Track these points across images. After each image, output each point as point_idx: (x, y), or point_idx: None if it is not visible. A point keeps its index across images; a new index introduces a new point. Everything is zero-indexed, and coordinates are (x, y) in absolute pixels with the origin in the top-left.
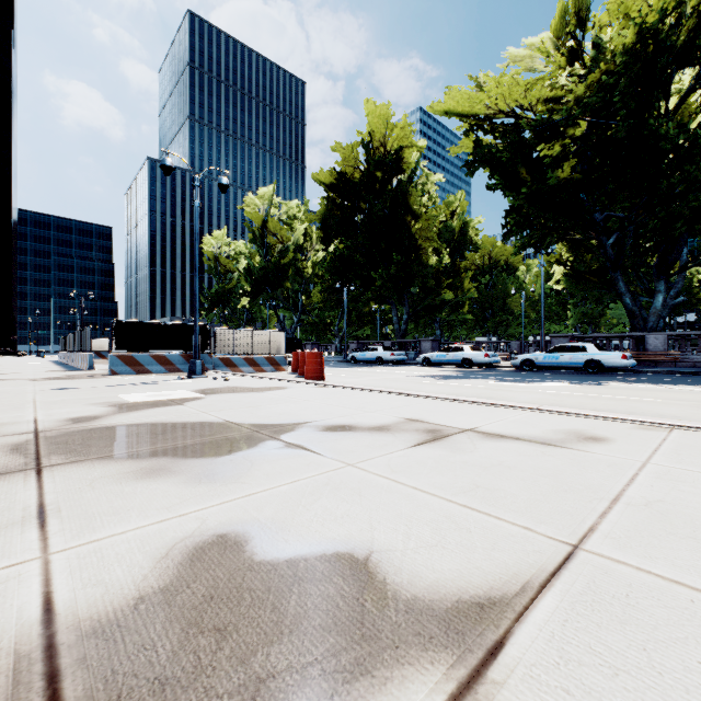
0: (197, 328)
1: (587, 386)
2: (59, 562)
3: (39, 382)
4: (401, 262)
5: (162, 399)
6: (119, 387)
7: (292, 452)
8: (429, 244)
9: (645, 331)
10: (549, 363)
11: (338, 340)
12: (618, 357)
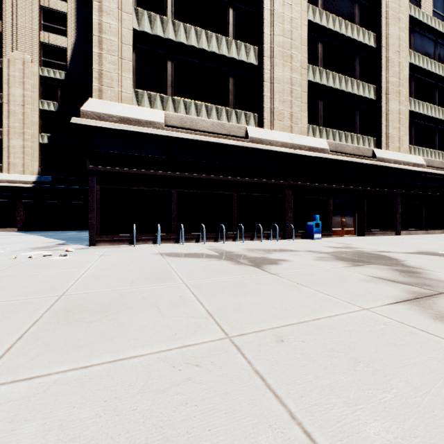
0: None
1: None
2: (280, 256)
3: None
4: None
5: None
6: None
7: (347, 264)
8: None
9: None
10: None
11: None
12: None
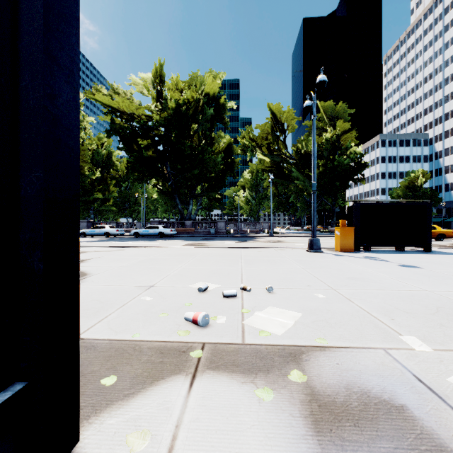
0: None
1: (150, 241)
2: None
3: None
4: None
5: None
6: None
7: None
8: (86, 164)
9: (186, 220)
10: (145, 233)
11: None
12: (169, 231)
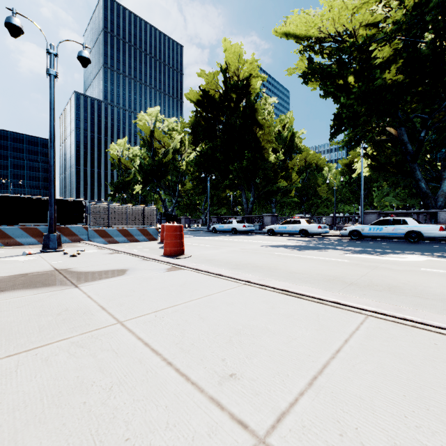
0: (52, 200)
1: None
2: None
3: None
4: (249, 158)
5: None
6: None
7: None
8: (270, 145)
9: (436, 208)
10: (374, 233)
11: (204, 215)
12: (436, 229)
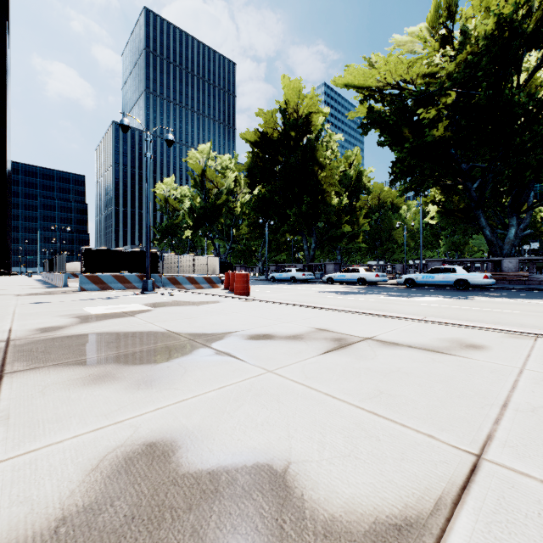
0: (149, 254)
1: (458, 300)
2: None
3: (22, 297)
4: (310, 202)
5: (118, 311)
6: (85, 301)
7: (221, 359)
8: (332, 189)
9: (501, 256)
10: (426, 281)
11: (261, 263)
12: (481, 277)
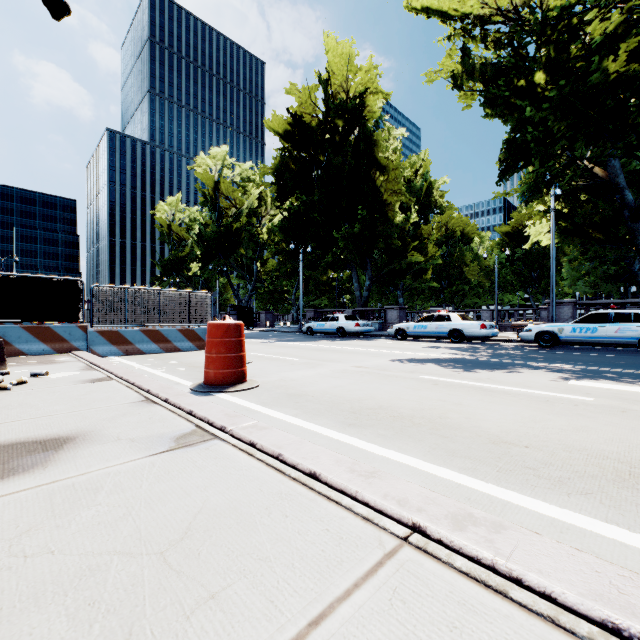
0: None
1: None
2: None
3: None
4: (364, 219)
5: None
6: None
7: None
8: (397, 198)
9: None
10: (581, 337)
11: (295, 309)
12: None
